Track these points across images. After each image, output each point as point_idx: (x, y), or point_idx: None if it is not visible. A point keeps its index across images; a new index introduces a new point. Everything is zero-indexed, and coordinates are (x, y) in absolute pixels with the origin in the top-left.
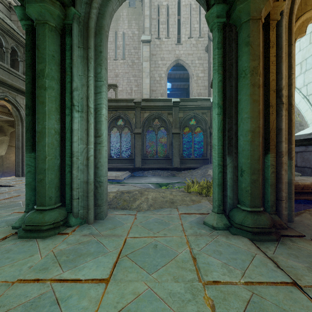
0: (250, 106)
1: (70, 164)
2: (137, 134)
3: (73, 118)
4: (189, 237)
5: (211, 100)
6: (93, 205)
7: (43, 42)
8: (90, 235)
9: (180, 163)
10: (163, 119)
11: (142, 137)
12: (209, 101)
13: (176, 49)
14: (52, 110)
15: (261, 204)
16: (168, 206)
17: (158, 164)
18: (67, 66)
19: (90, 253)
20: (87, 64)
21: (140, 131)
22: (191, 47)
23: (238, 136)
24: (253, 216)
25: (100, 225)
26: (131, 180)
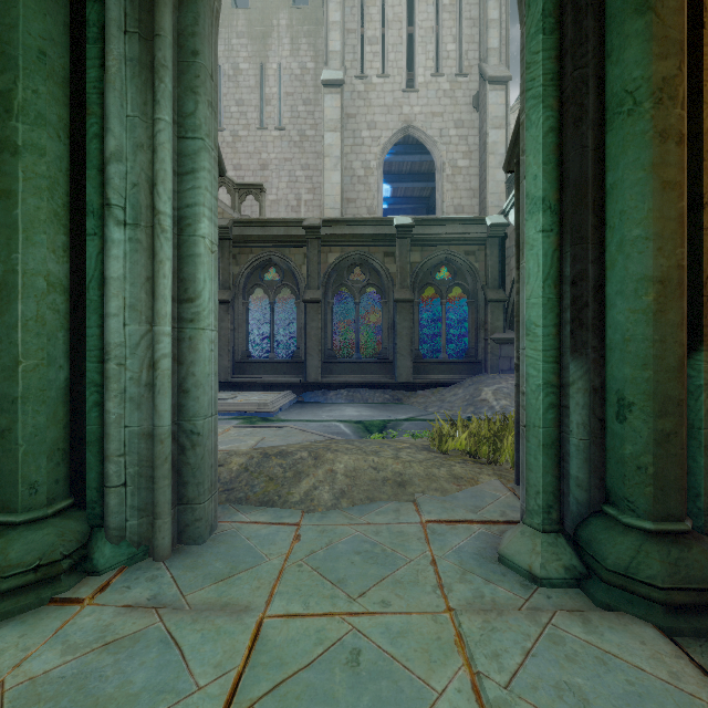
0: (653, 200)
1: (99, 382)
2: (311, 304)
3: (108, 243)
4: (463, 620)
5: (487, 221)
6: (173, 503)
7: (8, 8)
8: (149, 609)
9: (413, 371)
10: (372, 267)
11: (322, 309)
12: (483, 224)
13: (403, 102)
14: (39, 219)
15: (685, 507)
16: (390, 495)
17: (362, 373)
18: (89, 87)
19: (130, 696)
20: (153, 84)
21: (318, 295)
22: (440, 98)
23: (605, 297)
24: (665, 549)
25: (190, 566)
26: (297, 412)
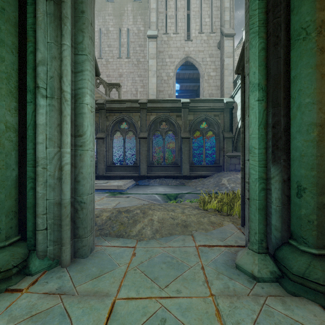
0: (317, 83)
1: (33, 177)
2: (142, 139)
3: (38, 106)
4: (219, 302)
5: (224, 100)
6: (71, 237)
7: None
8: (56, 295)
9: (189, 170)
10: (171, 122)
11: (147, 142)
12: (222, 102)
13: (185, 46)
14: (1, 94)
15: None
16: (180, 232)
17: (166, 171)
18: (28, 27)
19: None
20: (61, 26)
21: (145, 135)
22: (202, 43)
23: (290, 133)
24: (324, 264)
25: (79, 270)
26: (136, 189)
